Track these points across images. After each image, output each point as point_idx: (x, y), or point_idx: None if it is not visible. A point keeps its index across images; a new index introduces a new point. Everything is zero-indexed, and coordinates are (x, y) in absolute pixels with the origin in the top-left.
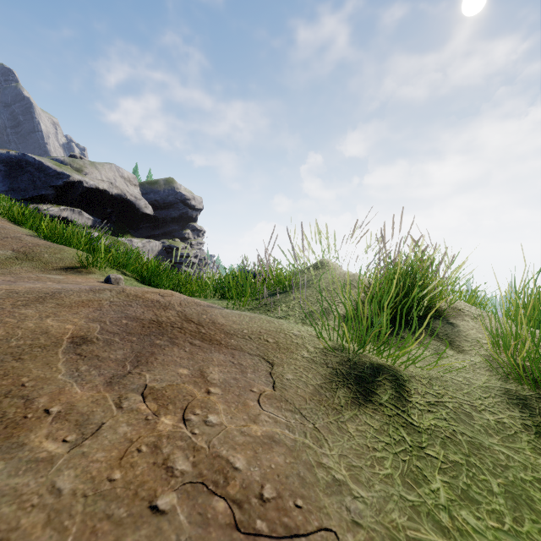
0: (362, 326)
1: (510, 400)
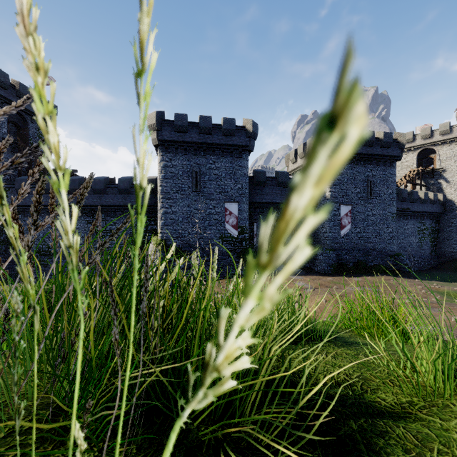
0: (347, 428)
1: (352, 347)
